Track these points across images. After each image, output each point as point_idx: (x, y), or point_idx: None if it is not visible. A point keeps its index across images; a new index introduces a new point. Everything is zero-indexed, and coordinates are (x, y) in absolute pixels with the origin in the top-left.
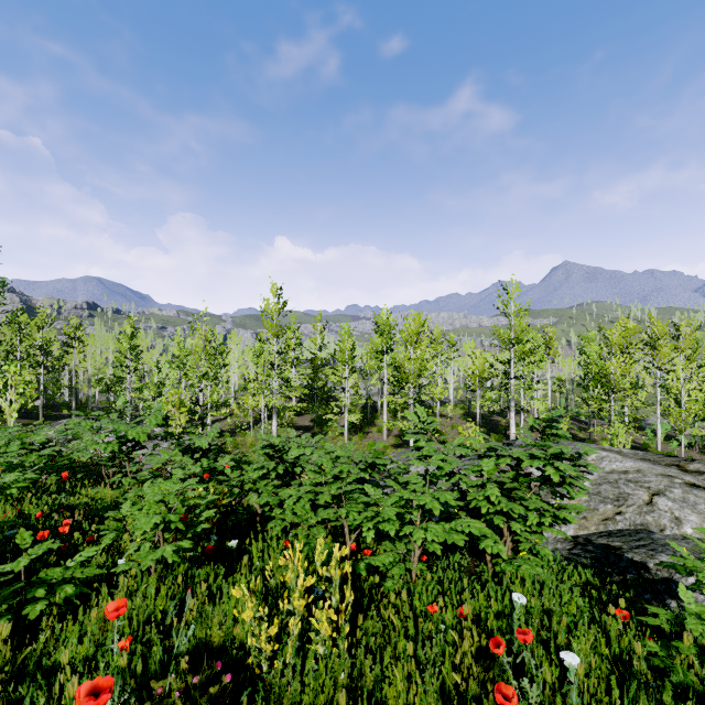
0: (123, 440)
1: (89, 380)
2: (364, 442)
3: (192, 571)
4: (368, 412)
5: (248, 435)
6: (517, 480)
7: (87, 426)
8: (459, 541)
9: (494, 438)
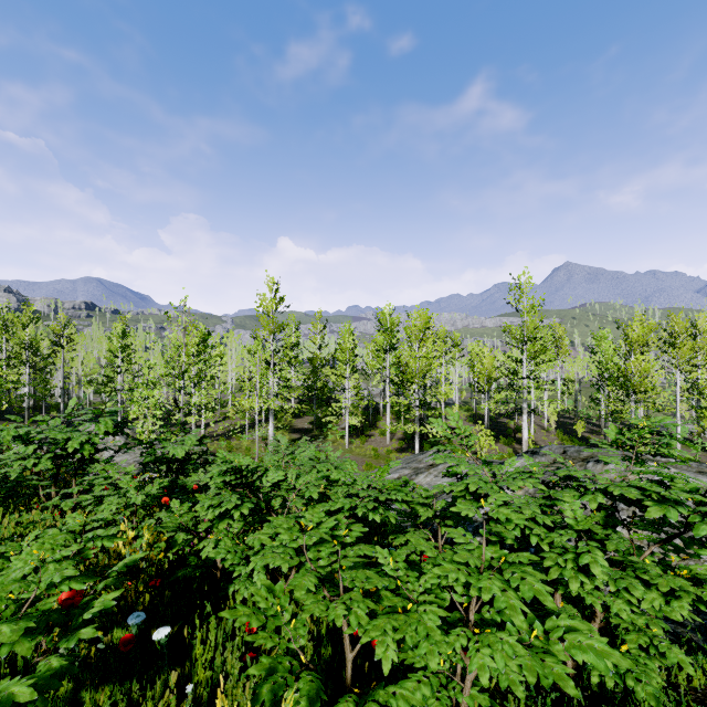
0: (61, 453)
1: (80, 381)
2: (365, 445)
3: (82, 694)
4: (370, 414)
5: (243, 438)
6: (610, 527)
7: (8, 436)
8: (567, 681)
9: (503, 442)
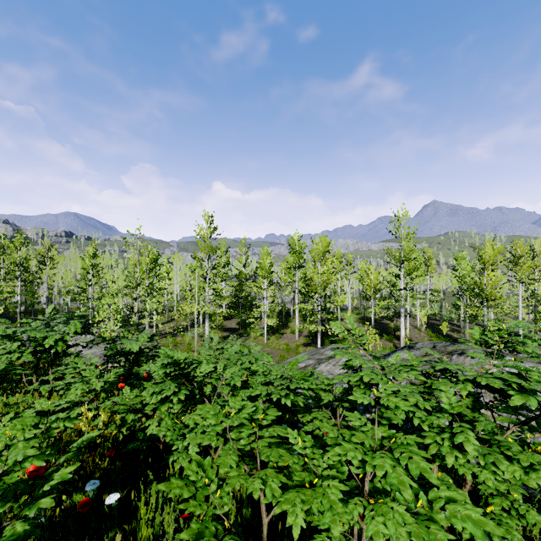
0: (40, 348)
1: (60, 291)
2: (279, 341)
3: None
4: (283, 317)
5: (185, 336)
6: (477, 410)
7: None
8: None
9: (385, 338)
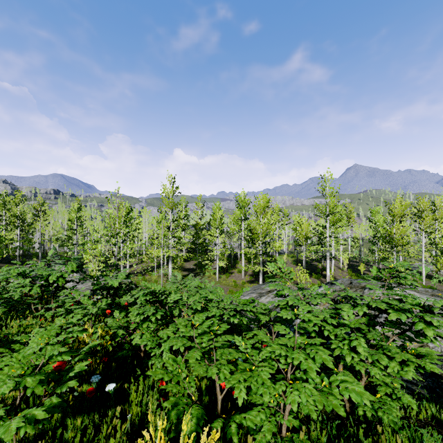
0: (45, 283)
1: (51, 238)
2: (229, 279)
3: (67, 420)
4: (232, 259)
5: (153, 275)
6: (371, 326)
7: (14, 273)
8: (340, 408)
9: (314, 277)
